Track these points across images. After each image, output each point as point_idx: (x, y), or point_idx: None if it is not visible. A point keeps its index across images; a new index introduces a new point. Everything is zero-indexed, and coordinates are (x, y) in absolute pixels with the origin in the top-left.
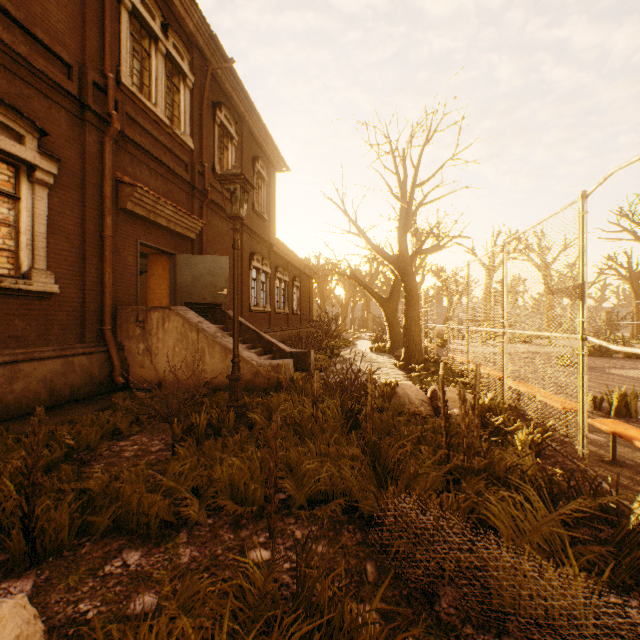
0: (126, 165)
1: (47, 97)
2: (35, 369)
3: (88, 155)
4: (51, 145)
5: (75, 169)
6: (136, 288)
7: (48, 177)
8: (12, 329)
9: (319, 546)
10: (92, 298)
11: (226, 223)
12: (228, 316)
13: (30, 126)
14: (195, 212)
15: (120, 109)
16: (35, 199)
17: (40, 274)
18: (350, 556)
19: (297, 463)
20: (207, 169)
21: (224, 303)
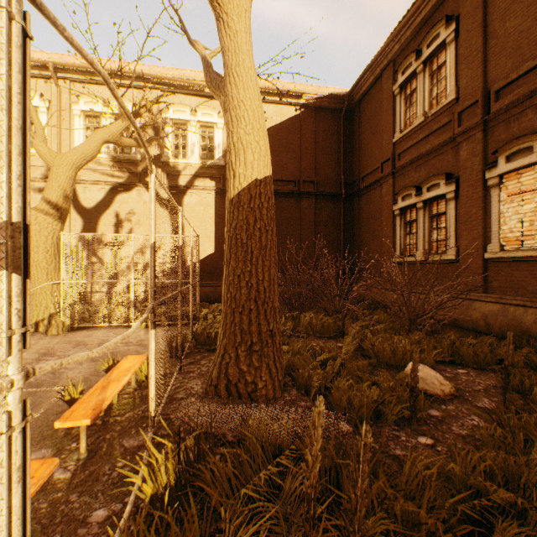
0: None
1: None
2: None
3: None
4: None
5: None
6: None
7: None
8: None
9: (400, 453)
10: None
11: None
12: None
13: None
14: None
15: None
16: None
17: None
18: (376, 451)
19: (531, 506)
20: None
21: None
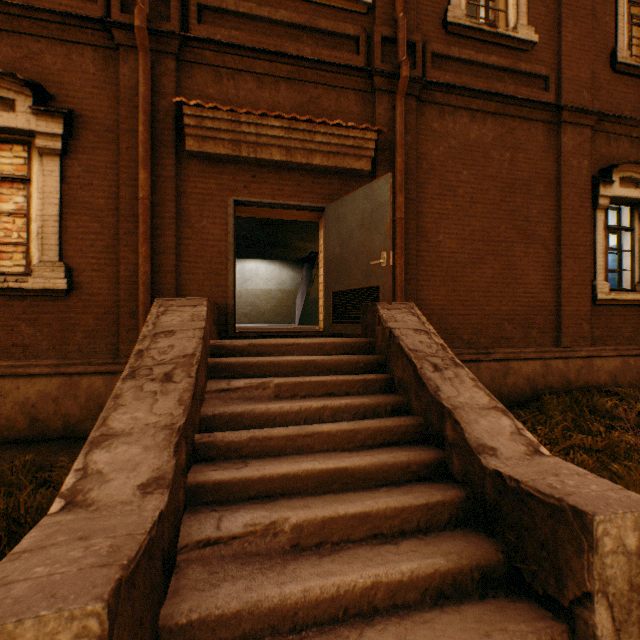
0: (205, 87)
1: (66, 43)
2: (19, 387)
3: (122, 94)
4: (72, 102)
5: (110, 121)
6: (227, 274)
7: (54, 142)
8: (19, 336)
9: None
10: (129, 294)
11: (495, 122)
12: (377, 316)
13: (17, 84)
14: (378, 121)
15: (173, 2)
16: (43, 175)
17: (44, 267)
18: None
19: None
20: (401, 23)
21: (382, 286)
